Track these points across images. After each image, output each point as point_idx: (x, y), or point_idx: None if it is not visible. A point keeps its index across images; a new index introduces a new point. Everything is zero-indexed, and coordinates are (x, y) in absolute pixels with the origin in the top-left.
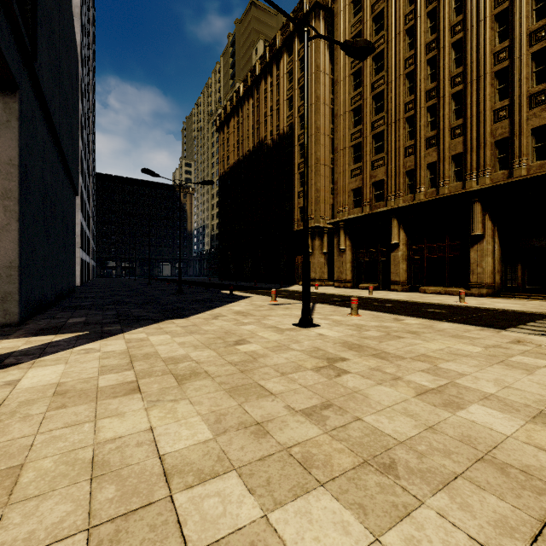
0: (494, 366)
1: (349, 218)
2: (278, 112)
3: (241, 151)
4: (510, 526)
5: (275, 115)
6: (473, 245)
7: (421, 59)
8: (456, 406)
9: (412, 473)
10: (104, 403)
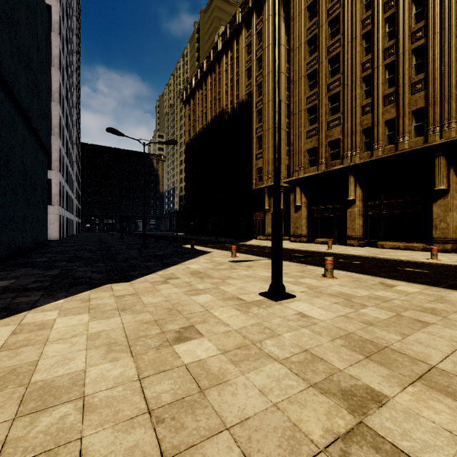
0: None
1: (305, 177)
2: (238, 82)
3: (205, 120)
4: None
5: (234, 86)
6: (435, 200)
7: (379, 18)
8: None
9: None
10: None
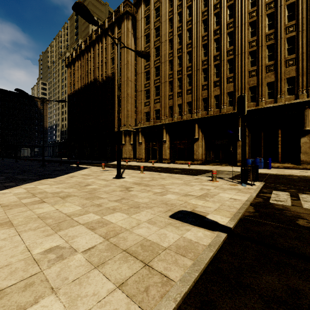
0: (183, 185)
1: (143, 127)
2: (106, 64)
3: (83, 82)
4: (161, 211)
5: (104, 65)
6: (195, 142)
7: (175, 55)
8: (164, 195)
9: (143, 207)
10: (31, 206)
